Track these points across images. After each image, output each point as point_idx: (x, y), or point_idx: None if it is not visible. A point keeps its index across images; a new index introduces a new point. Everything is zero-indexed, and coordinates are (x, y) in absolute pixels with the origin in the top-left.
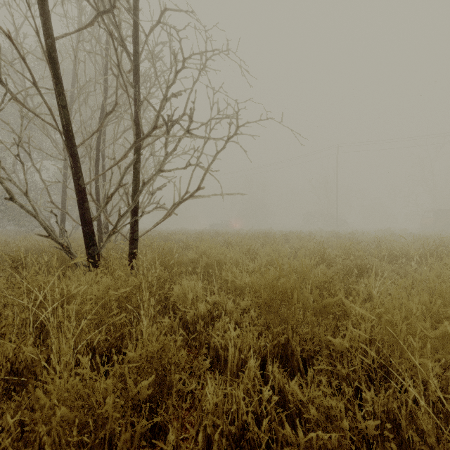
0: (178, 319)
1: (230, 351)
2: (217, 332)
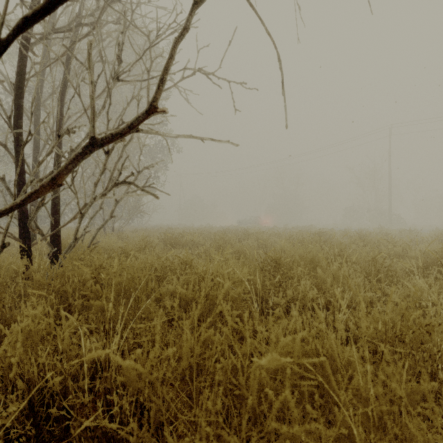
0: None
1: None
2: None
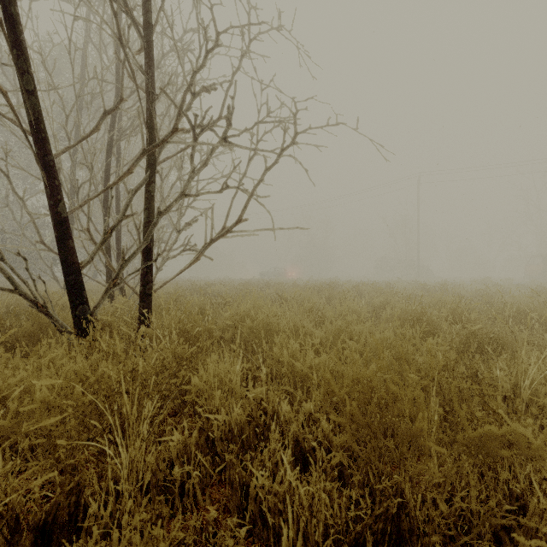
0: (197, 433)
1: (288, 543)
2: (262, 471)
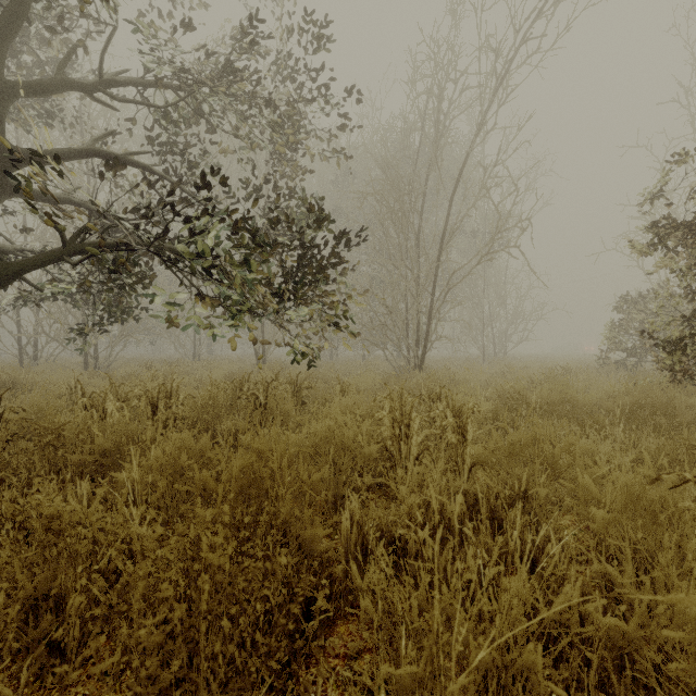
0: None
1: None
2: None
